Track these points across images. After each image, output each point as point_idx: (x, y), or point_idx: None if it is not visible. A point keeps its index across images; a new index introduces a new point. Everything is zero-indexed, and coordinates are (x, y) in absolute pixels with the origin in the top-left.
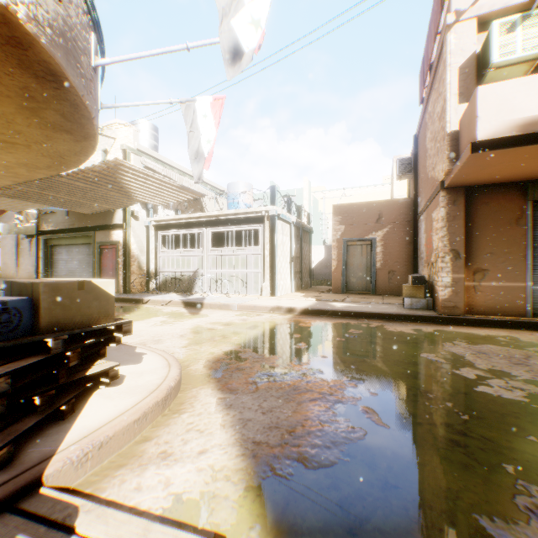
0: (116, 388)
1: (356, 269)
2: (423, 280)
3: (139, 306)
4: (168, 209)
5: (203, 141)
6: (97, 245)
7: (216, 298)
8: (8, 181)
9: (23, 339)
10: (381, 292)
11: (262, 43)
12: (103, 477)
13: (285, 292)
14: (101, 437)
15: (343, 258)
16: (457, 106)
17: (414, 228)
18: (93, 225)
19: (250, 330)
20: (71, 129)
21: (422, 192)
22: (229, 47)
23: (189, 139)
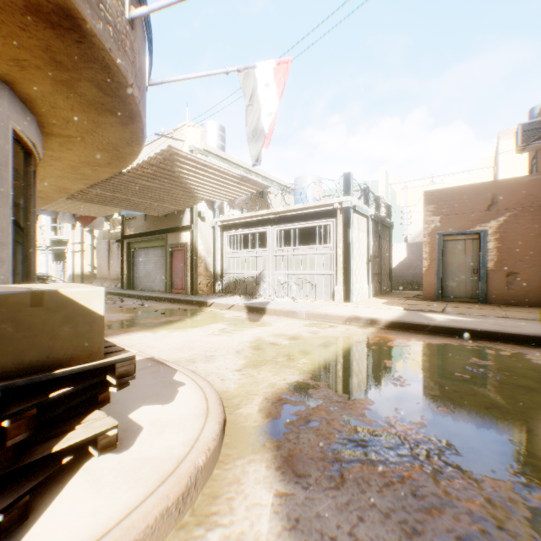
0: (117, 458)
1: (456, 270)
2: None
3: (202, 309)
4: (233, 209)
5: (264, 116)
6: (169, 247)
7: (281, 302)
8: (81, 185)
9: None
10: (493, 301)
11: None
12: None
13: (361, 297)
14: None
15: (437, 257)
16: None
17: None
18: (165, 228)
19: (322, 349)
20: (112, 107)
21: None
22: None
23: (248, 115)
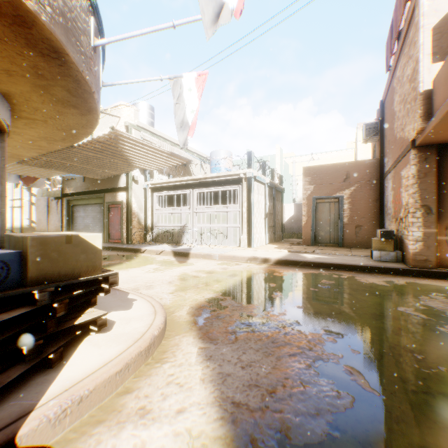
0: (104, 335)
1: (325, 224)
2: (392, 234)
3: (137, 255)
4: (162, 174)
5: (188, 112)
6: (106, 205)
7: (201, 248)
8: (35, 153)
9: (9, 291)
10: (348, 245)
11: (241, 5)
12: (81, 434)
13: (260, 244)
14: (81, 391)
15: (312, 214)
16: (430, 65)
17: (380, 186)
18: (103, 188)
19: (229, 279)
20: (76, 103)
21: (389, 152)
22: (209, 11)
23: (177, 111)
